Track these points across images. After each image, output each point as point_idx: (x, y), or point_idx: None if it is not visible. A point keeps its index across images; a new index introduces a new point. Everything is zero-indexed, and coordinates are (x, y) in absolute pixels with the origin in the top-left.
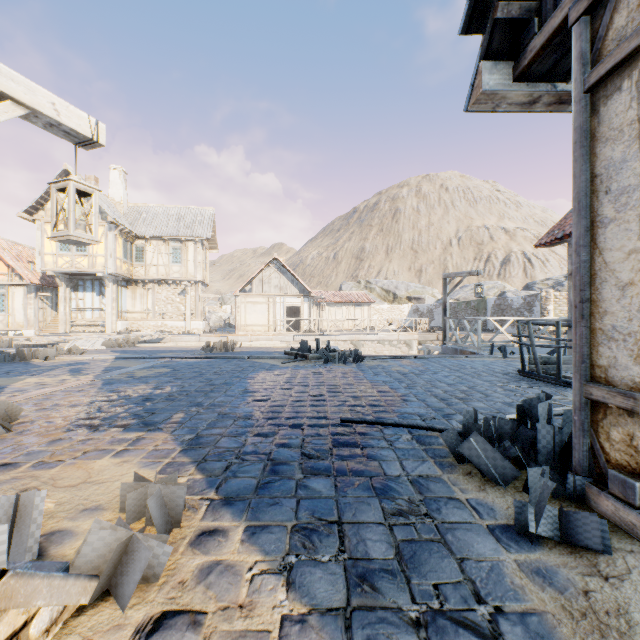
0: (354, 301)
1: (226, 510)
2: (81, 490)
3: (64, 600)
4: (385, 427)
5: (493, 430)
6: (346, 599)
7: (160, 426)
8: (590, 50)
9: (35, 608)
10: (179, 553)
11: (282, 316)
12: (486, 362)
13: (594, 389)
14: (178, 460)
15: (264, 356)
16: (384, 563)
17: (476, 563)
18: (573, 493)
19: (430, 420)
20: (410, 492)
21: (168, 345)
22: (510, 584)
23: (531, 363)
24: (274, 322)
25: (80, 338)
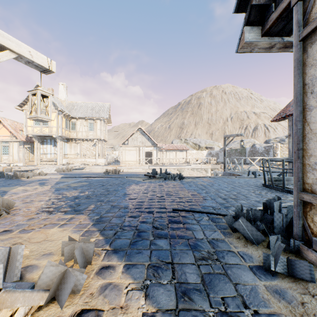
0: (179, 149)
1: (114, 256)
2: (42, 244)
3: (31, 303)
4: (195, 213)
5: (251, 215)
6: (176, 304)
7: (82, 212)
8: (302, 19)
9: (16, 307)
10: (90, 278)
11: (143, 156)
12: (246, 180)
13: (305, 195)
14: (91, 229)
15: (134, 176)
16: (195, 285)
17: (243, 286)
18: (293, 249)
19: (218, 209)
20: (208, 247)
21: (87, 171)
22: (262, 298)
23: (269, 180)
24: (139, 159)
25: (44, 167)
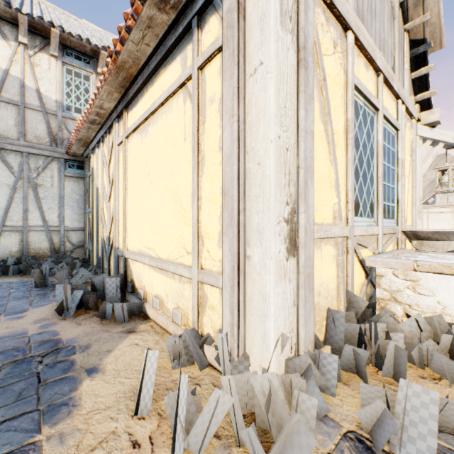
0: None
1: None
2: None
3: None
4: None
5: None
6: None
7: None
8: None
9: None
10: None
11: None
12: None
13: None
14: None
15: None
16: None
17: None
18: None
19: None
20: None
21: None
22: None
23: None
24: None
25: None
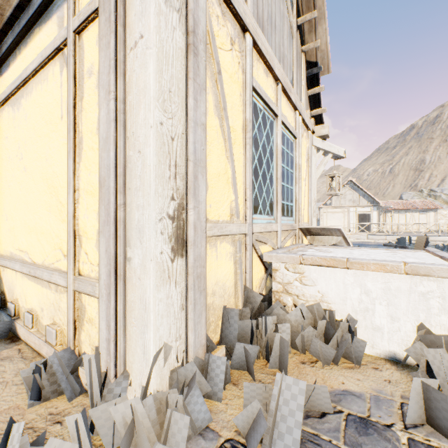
0: (418, 208)
1: None
2: None
3: None
4: None
5: None
6: None
7: None
8: None
9: None
10: None
11: (354, 221)
12: None
13: None
14: None
15: (369, 246)
16: None
17: None
18: None
19: None
20: None
21: None
22: None
23: None
24: (348, 225)
25: None
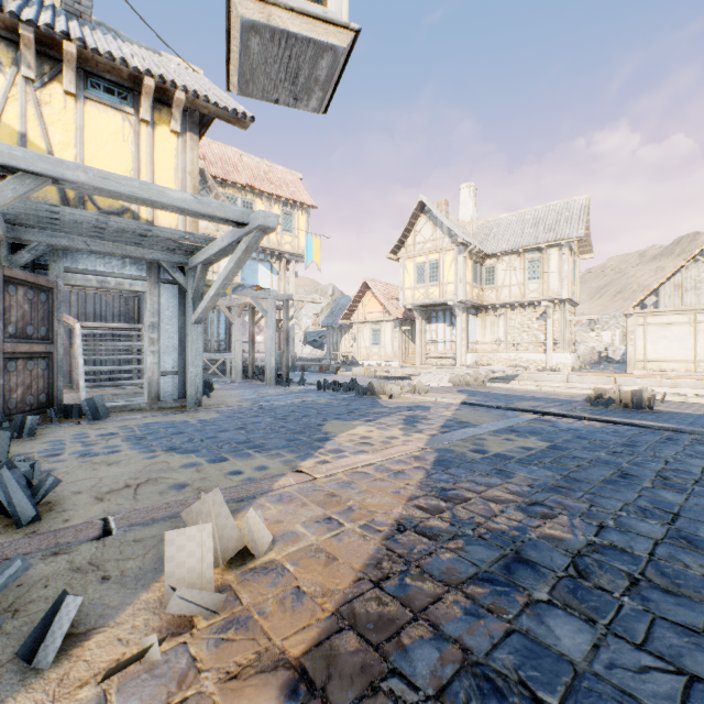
0: None
1: None
2: None
3: None
4: None
5: None
6: None
7: None
8: None
9: None
10: None
11: None
12: None
13: None
14: None
15: None
16: None
17: None
18: None
19: None
20: None
21: (527, 387)
22: None
23: None
24: None
25: (429, 372)
